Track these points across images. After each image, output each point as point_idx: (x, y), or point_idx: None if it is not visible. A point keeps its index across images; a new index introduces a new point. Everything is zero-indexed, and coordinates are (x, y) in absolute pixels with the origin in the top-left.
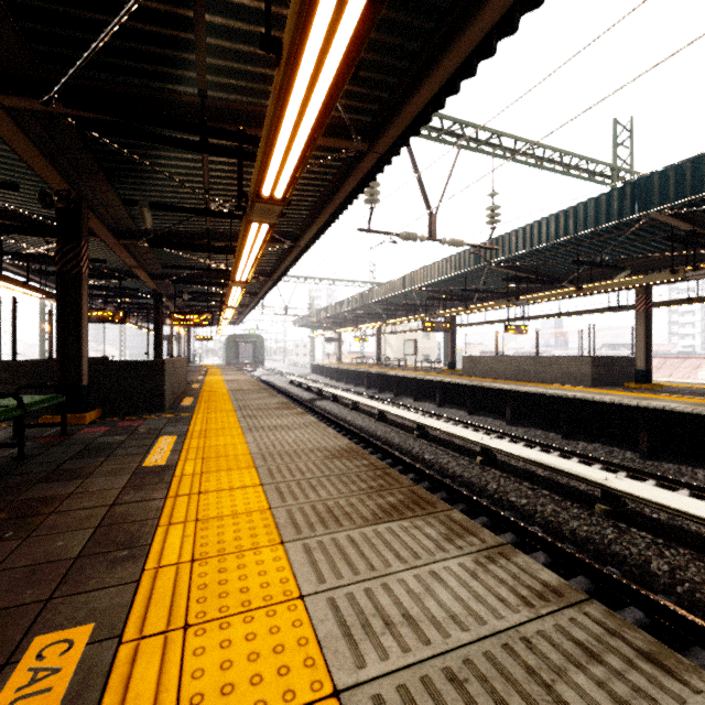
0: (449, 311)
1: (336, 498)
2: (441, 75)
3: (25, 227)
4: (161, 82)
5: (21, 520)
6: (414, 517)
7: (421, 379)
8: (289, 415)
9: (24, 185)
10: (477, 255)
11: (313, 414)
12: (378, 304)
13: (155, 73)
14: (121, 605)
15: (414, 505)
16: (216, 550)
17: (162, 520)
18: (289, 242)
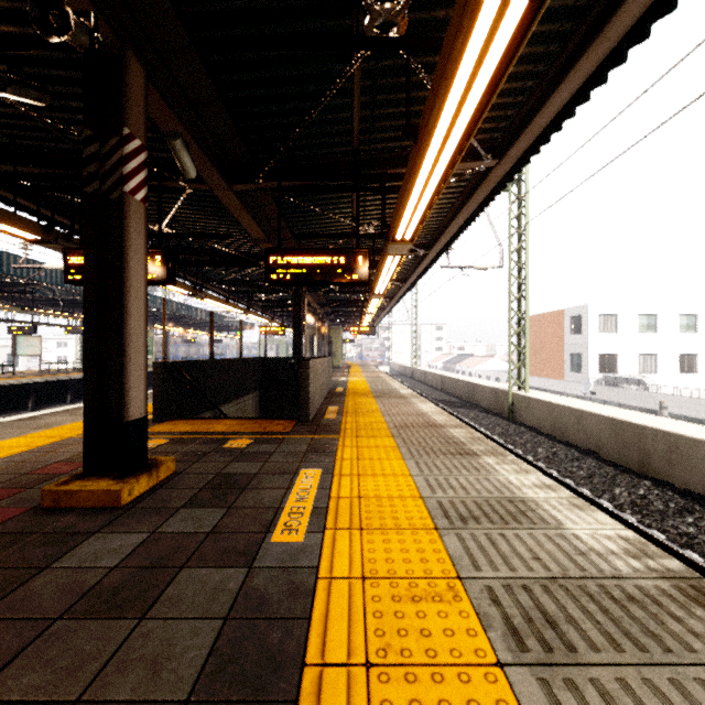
0: None
1: None
2: (218, 291)
3: None
4: None
5: None
6: None
7: None
8: None
9: None
10: None
11: None
12: None
13: None
14: None
15: None
16: None
17: None
18: None
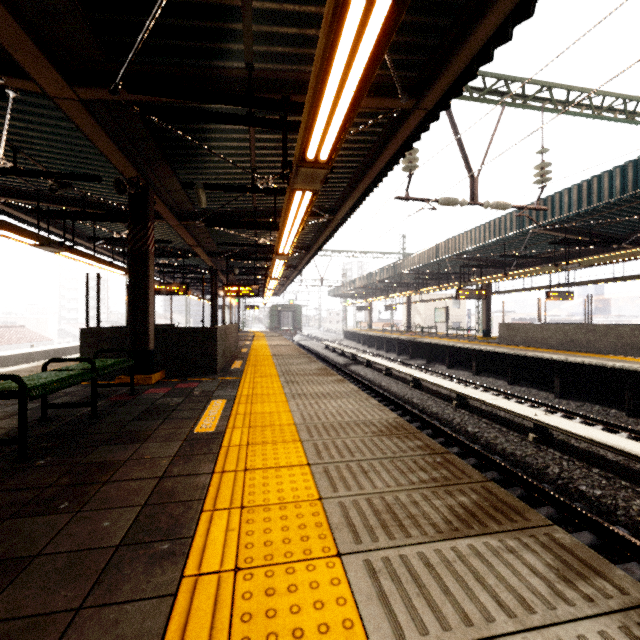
0: (486, 278)
1: (394, 491)
2: None
3: (109, 215)
4: (211, 59)
5: (78, 488)
6: (502, 532)
7: (455, 347)
8: (329, 382)
9: (106, 178)
10: (520, 218)
11: (348, 379)
12: (409, 273)
13: (206, 50)
14: (152, 633)
15: (496, 511)
16: (262, 555)
17: (207, 503)
18: (327, 216)
